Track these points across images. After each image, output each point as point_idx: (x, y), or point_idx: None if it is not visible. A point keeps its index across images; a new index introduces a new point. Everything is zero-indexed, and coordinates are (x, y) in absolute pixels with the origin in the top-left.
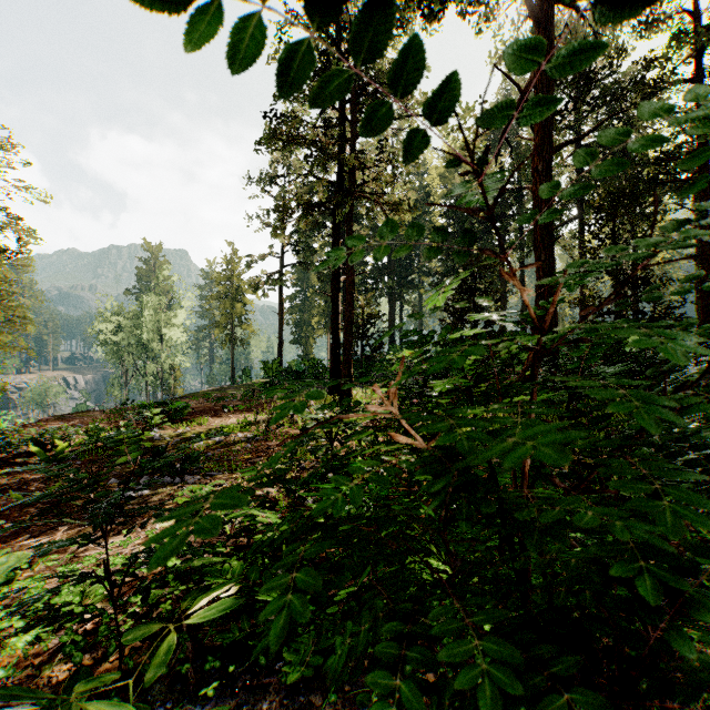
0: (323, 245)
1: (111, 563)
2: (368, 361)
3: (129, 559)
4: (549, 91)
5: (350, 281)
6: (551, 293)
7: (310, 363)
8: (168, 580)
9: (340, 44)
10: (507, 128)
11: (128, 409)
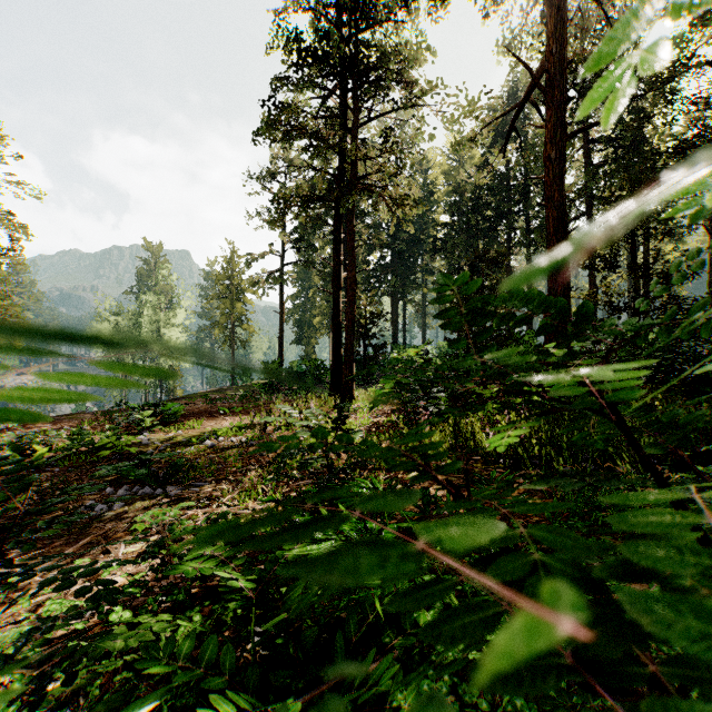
0: (325, 244)
1: (47, 608)
2: (371, 361)
3: (17, 641)
4: (563, 74)
5: (351, 277)
6: (565, 288)
7: (310, 363)
8: (77, 670)
9: (341, 30)
10: (516, 116)
11: (120, 411)
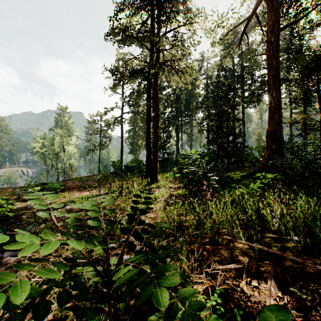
0: (144, 105)
1: None
2: (166, 161)
3: None
4: None
5: (156, 113)
6: (280, 116)
7: (136, 162)
8: None
9: None
10: (246, 25)
11: None
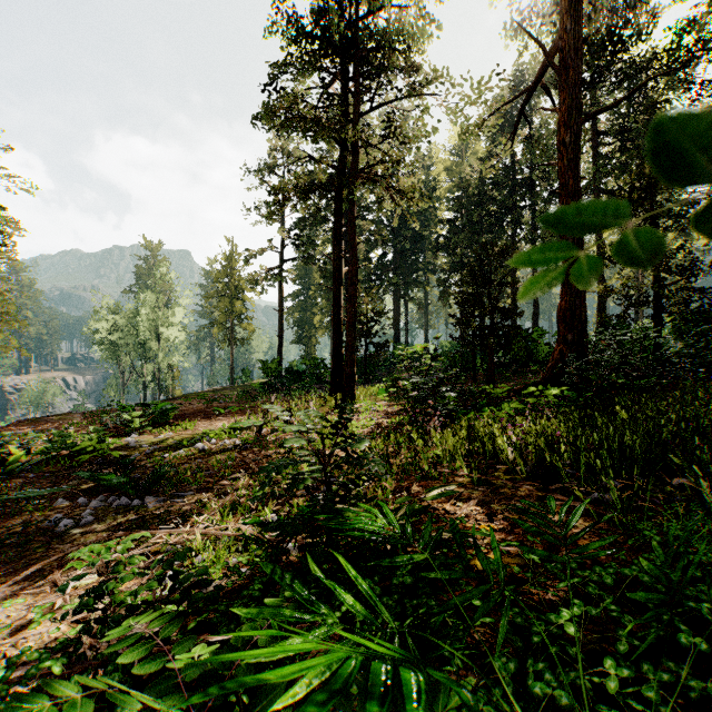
0: (325, 241)
1: None
2: (373, 360)
3: None
4: (577, 54)
5: (353, 271)
6: None
7: (310, 362)
8: None
9: (342, 12)
10: (526, 101)
11: (111, 412)
